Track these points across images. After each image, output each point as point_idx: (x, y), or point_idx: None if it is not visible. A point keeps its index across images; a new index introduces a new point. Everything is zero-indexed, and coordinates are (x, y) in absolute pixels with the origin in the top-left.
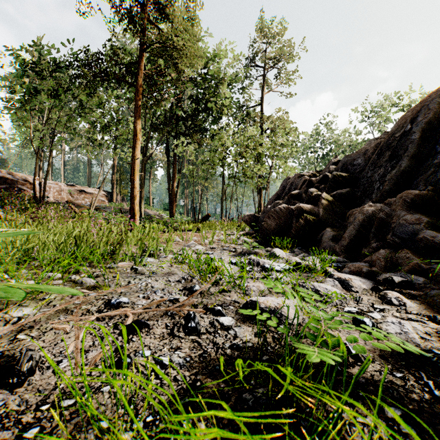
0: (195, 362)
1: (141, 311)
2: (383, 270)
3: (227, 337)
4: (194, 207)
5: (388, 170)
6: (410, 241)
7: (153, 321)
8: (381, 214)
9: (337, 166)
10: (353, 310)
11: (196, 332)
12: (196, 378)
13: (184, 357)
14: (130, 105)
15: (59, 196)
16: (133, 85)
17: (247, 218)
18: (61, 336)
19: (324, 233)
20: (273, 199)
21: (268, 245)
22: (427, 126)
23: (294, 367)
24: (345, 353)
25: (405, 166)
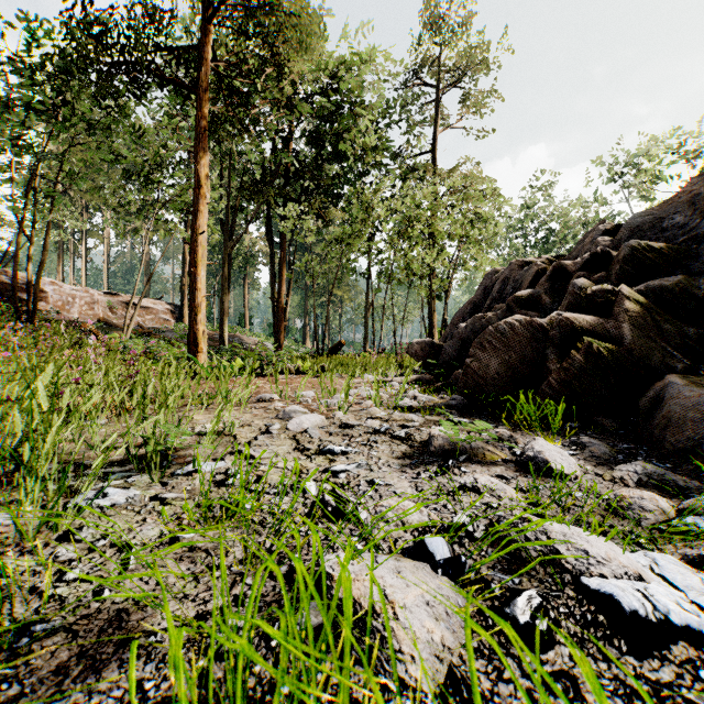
0: None
1: None
2: None
3: None
4: (315, 328)
5: None
6: None
7: None
8: None
9: (618, 235)
10: None
11: None
12: None
13: None
14: (211, 160)
15: (90, 313)
16: (194, 92)
17: (417, 350)
18: None
19: (669, 391)
20: (465, 313)
21: (482, 413)
22: None
23: None
24: None
25: None
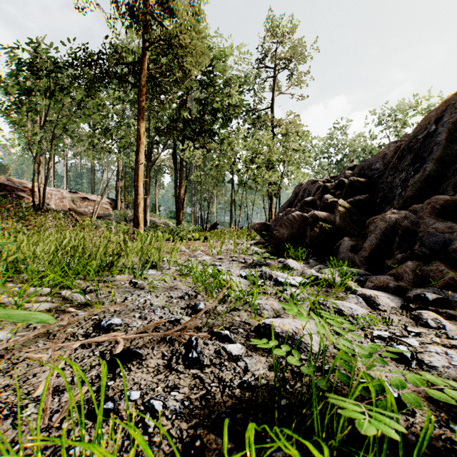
0: (195, 408)
1: (134, 336)
2: (411, 285)
3: (235, 370)
4: (201, 215)
5: (410, 174)
6: (440, 252)
7: (148, 349)
8: (405, 222)
9: (354, 171)
10: (384, 334)
11: (199, 364)
12: (195, 433)
13: (182, 401)
14: (135, 109)
15: (61, 204)
16: (137, 86)
17: (257, 227)
18: (34, 369)
19: (342, 243)
20: (285, 207)
21: (280, 255)
22: (454, 126)
23: (321, 416)
24: (395, 408)
25: (429, 170)
